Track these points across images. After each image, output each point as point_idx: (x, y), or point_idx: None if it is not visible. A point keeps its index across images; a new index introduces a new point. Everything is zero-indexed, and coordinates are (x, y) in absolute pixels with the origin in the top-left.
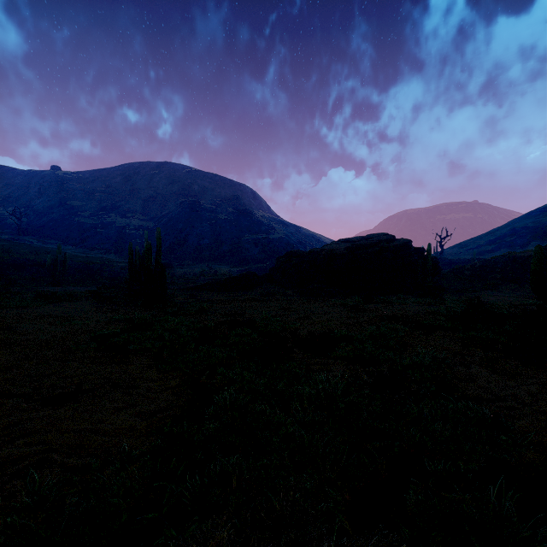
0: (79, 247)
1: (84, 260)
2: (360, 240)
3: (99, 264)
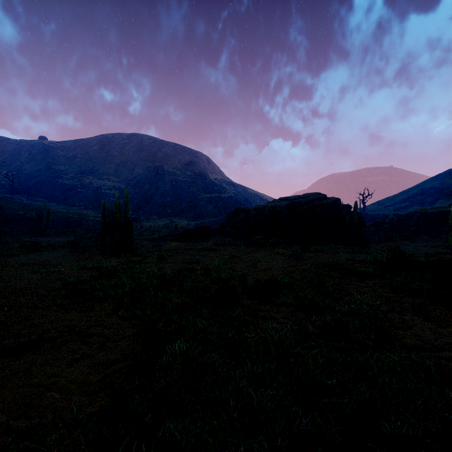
0: (62, 204)
1: (65, 215)
2: (297, 198)
3: (78, 218)
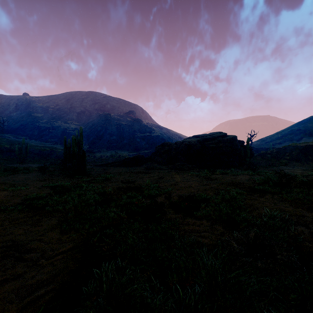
0: (38, 140)
1: (40, 148)
2: (205, 136)
3: (49, 150)
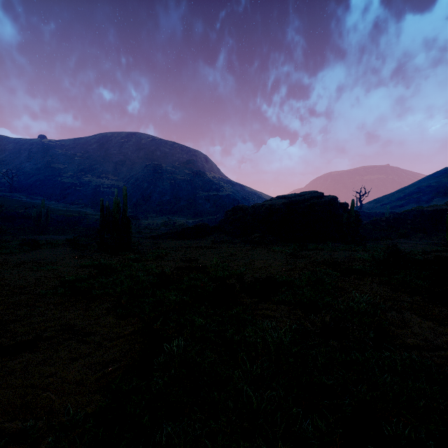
0: (61, 202)
1: (64, 213)
2: (294, 197)
3: (77, 216)
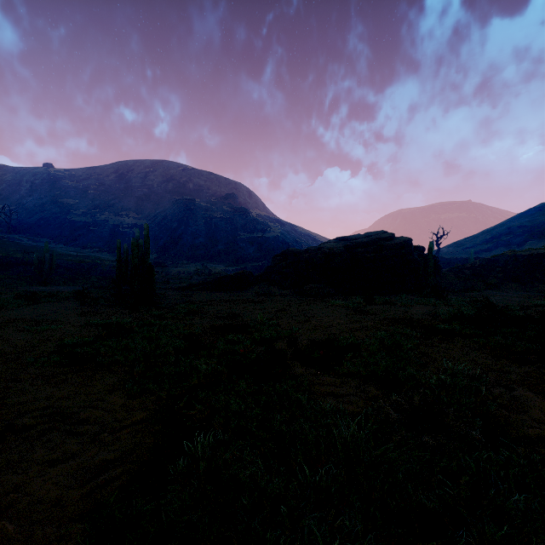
0: (70, 245)
1: (74, 258)
2: (358, 238)
3: (90, 263)
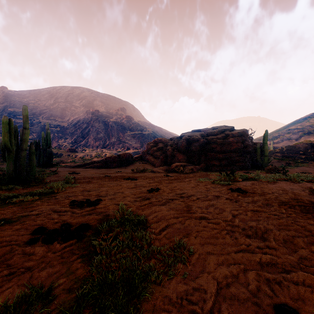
0: None
1: None
2: (208, 130)
3: None
